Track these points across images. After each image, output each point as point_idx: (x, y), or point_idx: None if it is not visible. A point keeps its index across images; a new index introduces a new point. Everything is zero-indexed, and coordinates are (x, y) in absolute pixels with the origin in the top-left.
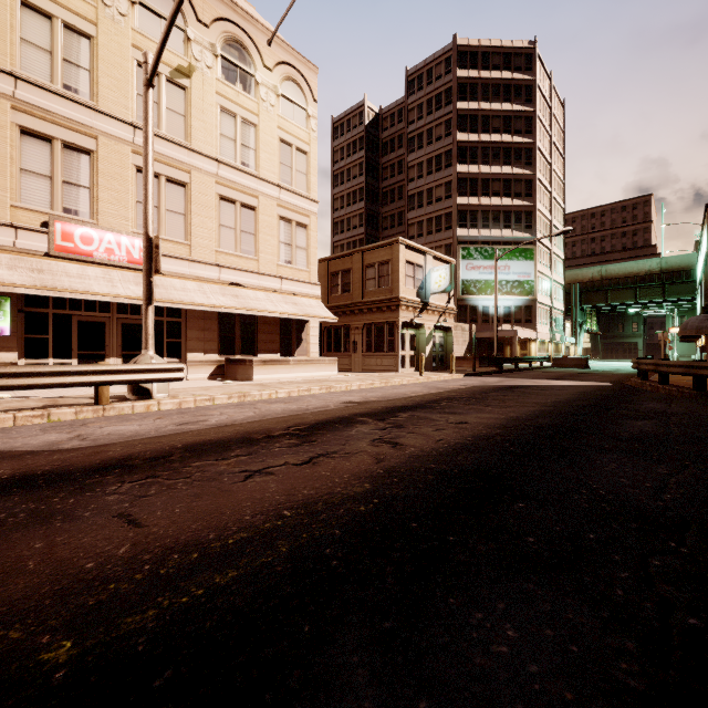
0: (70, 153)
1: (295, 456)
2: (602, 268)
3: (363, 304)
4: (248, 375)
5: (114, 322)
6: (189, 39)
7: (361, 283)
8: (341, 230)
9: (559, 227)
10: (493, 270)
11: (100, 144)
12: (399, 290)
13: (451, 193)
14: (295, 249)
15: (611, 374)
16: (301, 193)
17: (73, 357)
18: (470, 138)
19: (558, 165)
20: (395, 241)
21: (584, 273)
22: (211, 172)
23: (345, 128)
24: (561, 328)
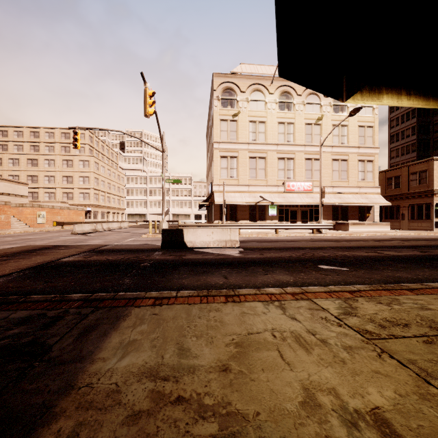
0: (288, 160)
1: (375, 242)
2: None
3: (408, 194)
4: (346, 229)
5: (299, 210)
6: (321, 106)
7: (407, 183)
8: (396, 140)
9: None
10: None
11: (295, 155)
12: (433, 186)
13: None
14: (366, 173)
15: None
16: (369, 146)
17: (289, 221)
18: None
19: None
20: (430, 159)
21: None
22: (329, 151)
23: None
24: None
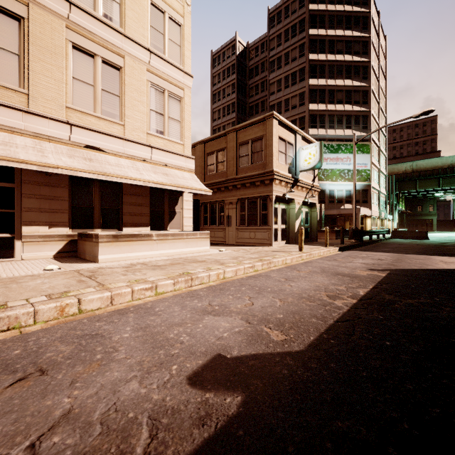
0: None
1: None
2: (413, 163)
3: (237, 180)
4: (94, 254)
5: None
6: None
7: (234, 161)
8: None
9: (383, 131)
10: (338, 161)
11: None
12: (273, 164)
13: (304, 101)
14: (168, 120)
15: None
16: (174, 63)
17: None
18: (319, 58)
19: (382, 84)
20: (269, 116)
21: (399, 167)
22: (60, 12)
23: (221, 59)
24: (384, 207)
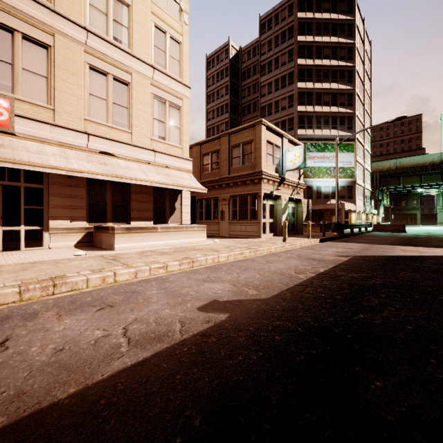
0: None
1: None
2: (397, 160)
3: (229, 179)
4: (110, 244)
5: None
6: None
7: (227, 161)
8: (212, 134)
9: (368, 130)
10: (324, 159)
11: None
12: (261, 165)
13: (293, 103)
14: (169, 127)
15: (442, 239)
16: (174, 77)
17: None
18: (307, 63)
19: (367, 86)
20: (258, 122)
21: (383, 165)
22: (79, 39)
23: (215, 62)
24: (369, 202)
